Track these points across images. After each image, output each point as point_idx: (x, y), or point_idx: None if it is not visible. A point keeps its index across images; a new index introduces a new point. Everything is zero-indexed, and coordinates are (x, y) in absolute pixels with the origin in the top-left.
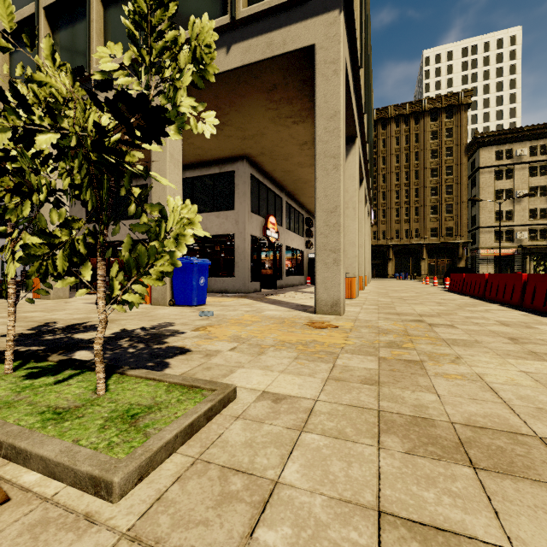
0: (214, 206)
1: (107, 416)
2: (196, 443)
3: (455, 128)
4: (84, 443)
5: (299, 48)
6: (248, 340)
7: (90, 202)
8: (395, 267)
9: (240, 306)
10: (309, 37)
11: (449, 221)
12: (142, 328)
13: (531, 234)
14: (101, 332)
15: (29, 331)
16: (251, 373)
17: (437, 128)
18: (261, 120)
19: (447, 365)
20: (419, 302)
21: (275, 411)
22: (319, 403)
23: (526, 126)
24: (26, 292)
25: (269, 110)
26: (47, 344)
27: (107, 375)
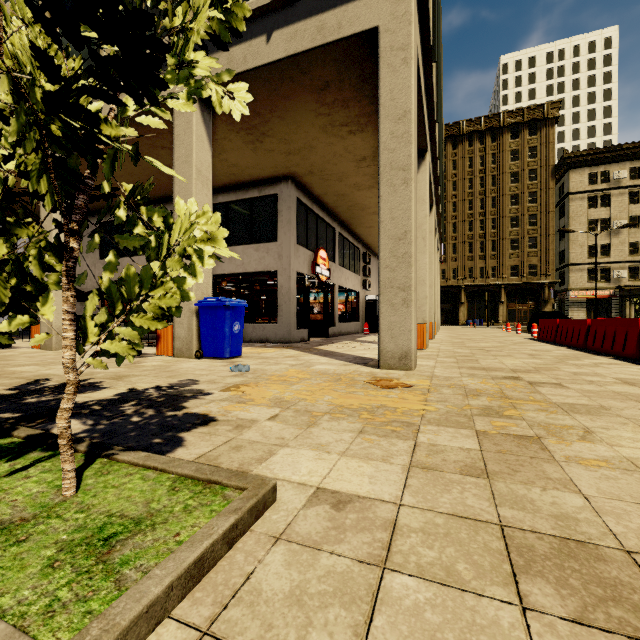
0: (253, 237)
1: (65, 540)
2: (206, 594)
3: (539, 147)
4: (6, 602)
5: (358, 32)
6: (294, 405)
7: (48, 197)
8: (468, 313)
9: (284, 358)
10: (371, 17)
11: (532, 258)
12: (156, 387)
13: (631, 273)
14: (68, 399)
15: (10, 391)
16: (299, 457)
17: (518, 147)
18: (310, 129)
19: (577, 443)
20: (506, 354)
21: (337, 526)
22: (404, 511)
23: (626, 144)
24: (27, 341)
25: (320, 116)
26: (25, 410)
27: (88, 461)
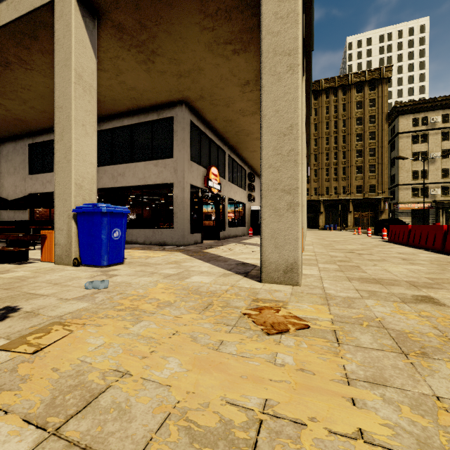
0: (153, 154)
1: None
2: None
3: (377, 99)
4: None
5: None
6: (85, 407)
7: None
8: (325, 220)
9: (165, 265)
10: None
11: (372, 180)
12: None
13: (443, 191)
14: None
15: None
16: None
17: (361, 99)
18: (197, 47)
19: None
20: (380, 259)
21: None
22: None
23: (440, 97)
24: None
25: (204, 31)
26: None
27: None
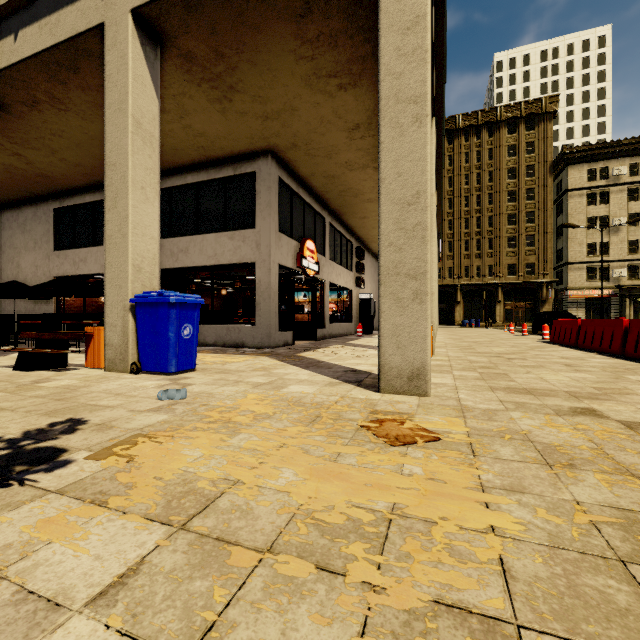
0: (227, 223)
1: None
2: None
3: (537, 142)
4: None
5: None
6: (205, 509)
7: None
8: (464, 313)
9: (251, 372)
10: None
11: (530, 256)
12: None
13: (631, 272)
14: None
15: None
16: None
17: (515, 142)
18: (290, 81)
19: None
20: (536, 365)
21: None
22: None
23: (626, 139)
24: None
25: (301, 61)
26: None
27: None
